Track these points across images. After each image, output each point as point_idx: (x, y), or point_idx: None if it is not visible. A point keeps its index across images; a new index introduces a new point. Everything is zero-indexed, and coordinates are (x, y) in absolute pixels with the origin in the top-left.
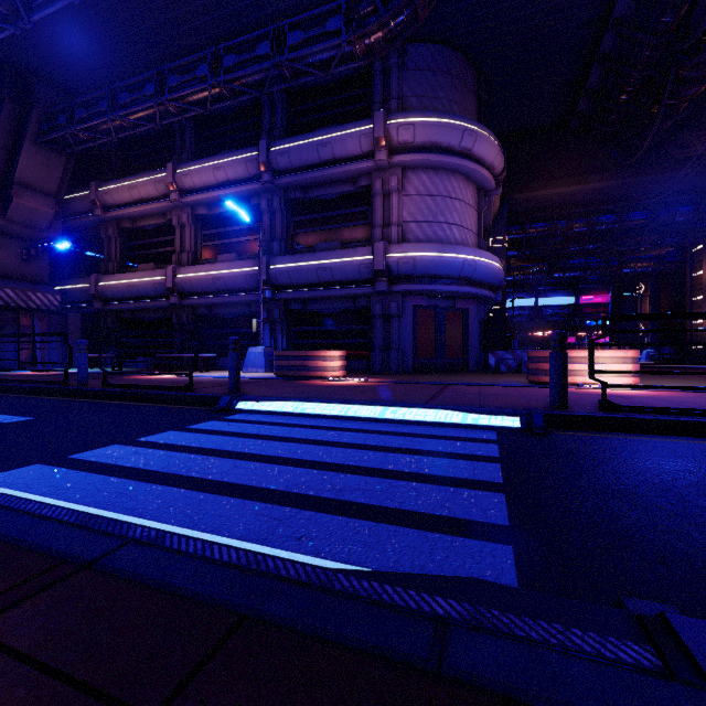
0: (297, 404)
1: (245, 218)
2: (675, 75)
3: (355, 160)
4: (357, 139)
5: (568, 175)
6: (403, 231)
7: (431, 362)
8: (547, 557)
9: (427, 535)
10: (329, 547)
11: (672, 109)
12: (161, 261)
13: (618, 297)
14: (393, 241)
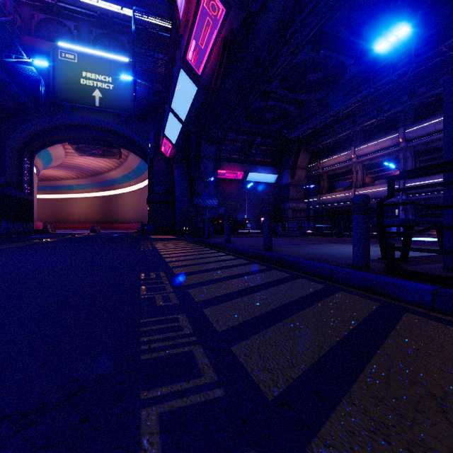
0: (424, 238)
1: (392, 166)
2: None
3: None
4: None
5: None
6: None
7: None
8: None
9: None
10: None
11: None
12: (345, 186)
13: None
14: None
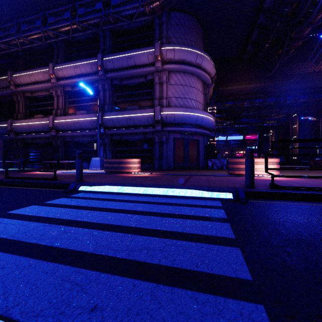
0: (113, 187)
1: (90, 92)
2: (289, 36)
3: (146, 66)
4: (147, 56)
5: (242, 80)
6: (169, 101)
7: (182, 164)
8: (294, 318)
9: (196, 296)
10: (116, 321)
11: (287, 52)
12: (47, 114)
13: (261, 136)
14: (164, 106)
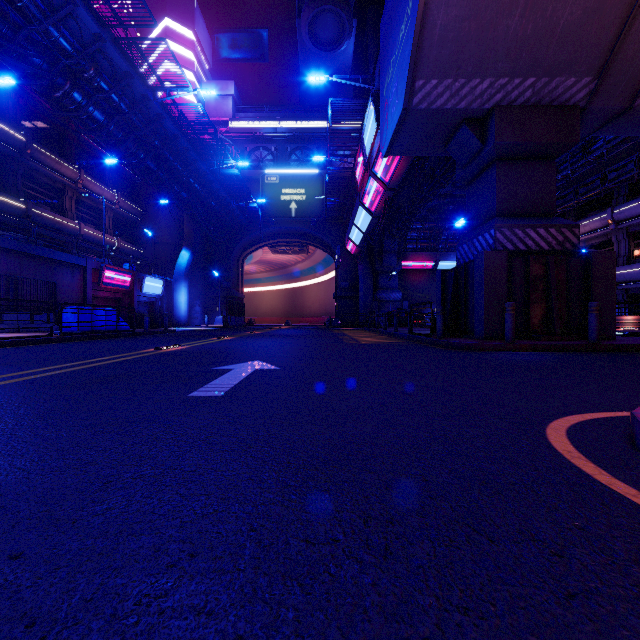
0: None
1: None
2: None
3: None
4: None
5: None
6: None
7: None
8: None
9: None
10: None
11: None
12: None
13: None
14: None
